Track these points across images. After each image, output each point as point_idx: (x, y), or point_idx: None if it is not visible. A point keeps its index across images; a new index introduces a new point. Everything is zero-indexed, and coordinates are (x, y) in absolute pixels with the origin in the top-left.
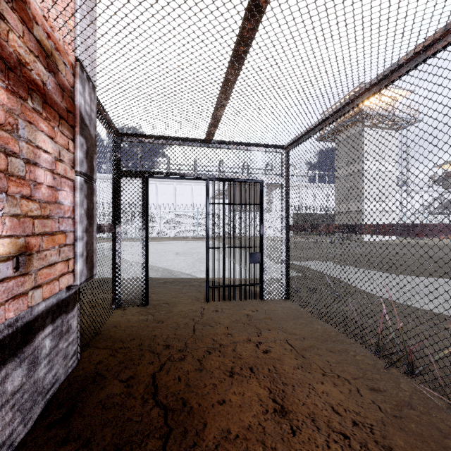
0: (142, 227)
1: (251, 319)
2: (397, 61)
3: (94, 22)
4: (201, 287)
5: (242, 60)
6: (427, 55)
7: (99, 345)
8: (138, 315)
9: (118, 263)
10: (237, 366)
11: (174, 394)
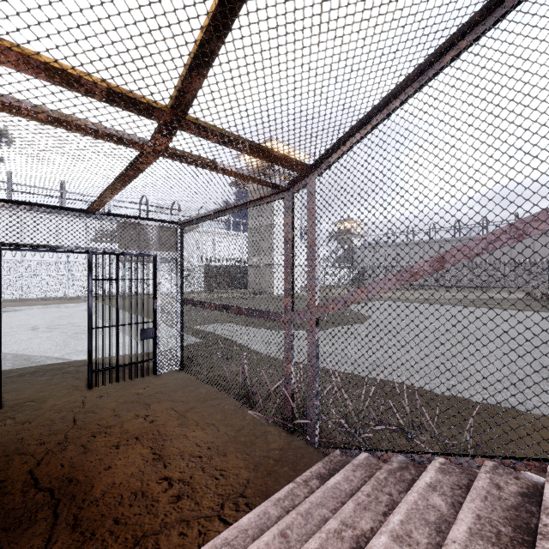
0: None
1: (141, 396)
2: (246, 200)
3: None
4: (80, 372)
5: (128, 182)
6: (261, 203)
7: None
8: None
9: None
10: (123, 439)
11: (58, 477)
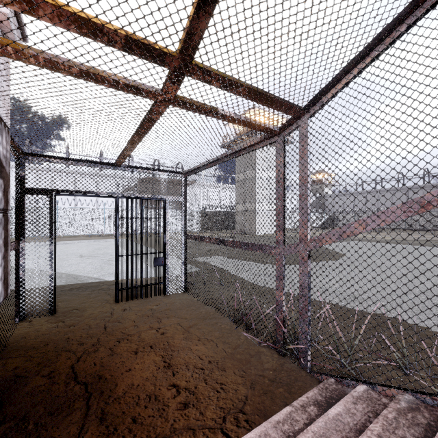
0: (50, 242)
1: (154, 312)
2: (240, 147)
3: (8, 72)
4: (111, 289)
5: (144, 134)
6: (253, 149)
7: (11, 355)
8: (47, 323)
9: (23, 277)
10: (140, 347)
11: (91, 374)
